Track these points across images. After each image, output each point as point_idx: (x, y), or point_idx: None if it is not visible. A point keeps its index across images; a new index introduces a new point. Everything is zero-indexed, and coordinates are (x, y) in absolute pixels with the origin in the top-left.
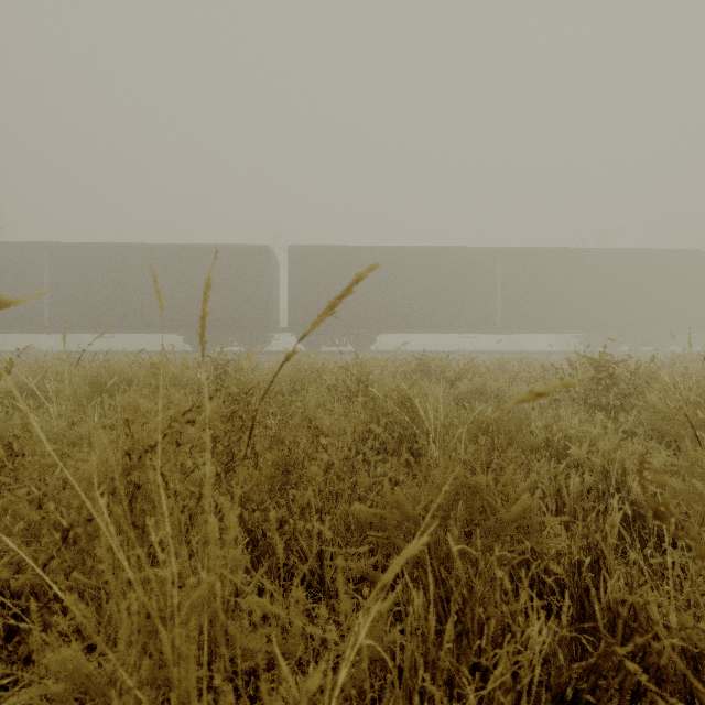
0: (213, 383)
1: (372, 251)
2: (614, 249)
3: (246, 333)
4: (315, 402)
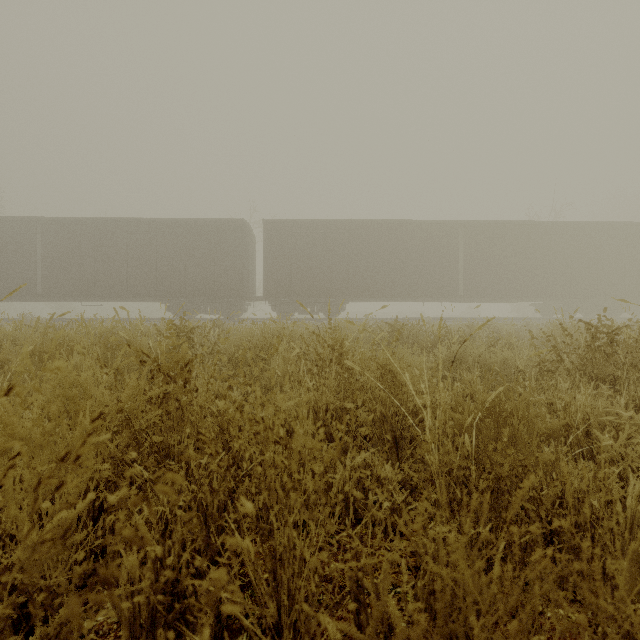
0: (139, 355)
1: (342, 225)
2: (569, 222)
3: (223, 301)
4: (282, 372)
